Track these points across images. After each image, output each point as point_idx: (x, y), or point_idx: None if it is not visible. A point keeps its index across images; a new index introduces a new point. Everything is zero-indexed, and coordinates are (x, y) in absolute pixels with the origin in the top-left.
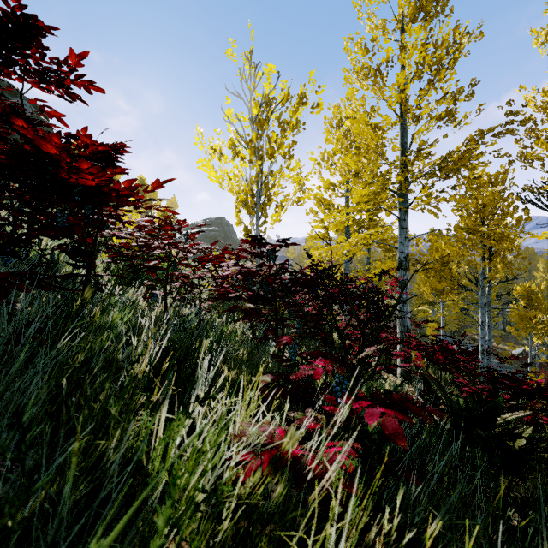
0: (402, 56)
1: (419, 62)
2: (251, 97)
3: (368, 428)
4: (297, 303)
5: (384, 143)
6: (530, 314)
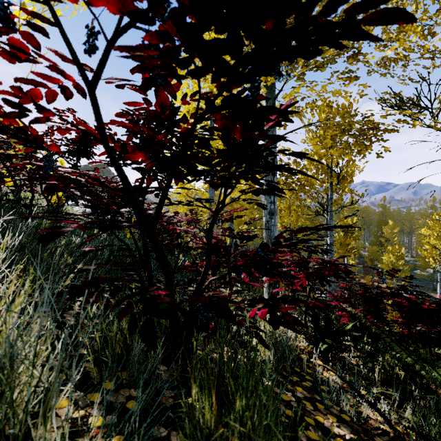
0: None
1: None
2: None
3: None
4: None
5: None
6: (347, 242)
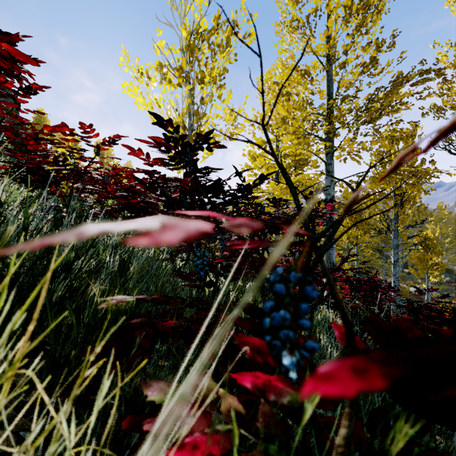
0: (330, 4)
1: (347, 6)
2: (181, 24)
3: (385, 451)
4: (216, 205)
5: (312, 90)
6: (427, 257)
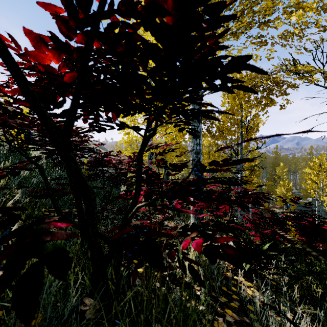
0: None
1: None
2: None
3: None
4: None
5: None
6: (251, 178)
